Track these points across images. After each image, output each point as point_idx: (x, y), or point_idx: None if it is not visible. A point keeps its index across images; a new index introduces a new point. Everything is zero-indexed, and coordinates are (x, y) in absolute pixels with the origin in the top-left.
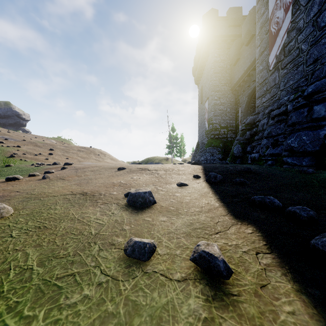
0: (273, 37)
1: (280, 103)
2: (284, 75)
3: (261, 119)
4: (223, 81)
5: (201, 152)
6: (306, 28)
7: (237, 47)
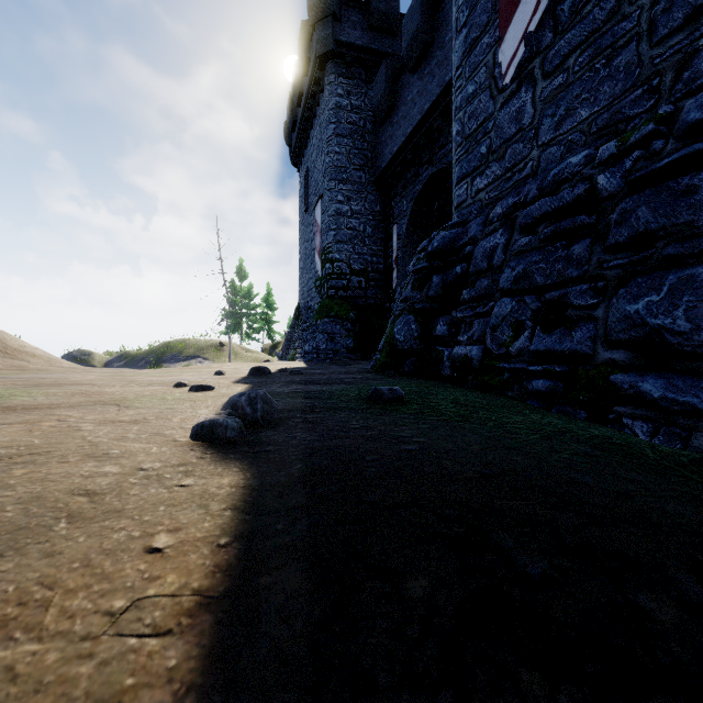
0: None
1: (554, 177)
2: (555, 93)
3: (479, 237)
4: (357, 158)
5: (305, 330)
6: None
7: (390, 76)
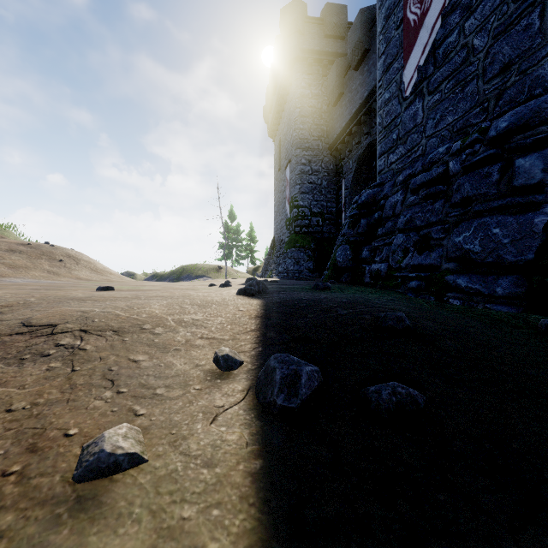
0: (413, 31)
1: (430, 160)
2: (435, 105)
3: (389, 194)
4: (316, 132)
5: (279, 256)
6: (485, 1)
7: (340, 72)
